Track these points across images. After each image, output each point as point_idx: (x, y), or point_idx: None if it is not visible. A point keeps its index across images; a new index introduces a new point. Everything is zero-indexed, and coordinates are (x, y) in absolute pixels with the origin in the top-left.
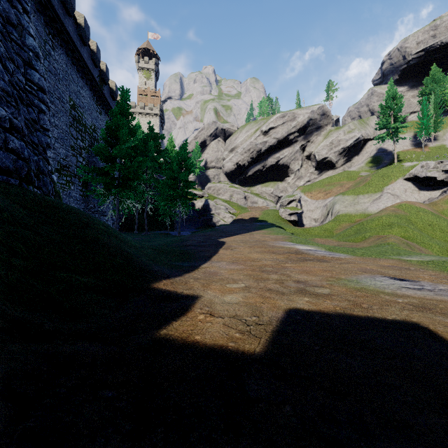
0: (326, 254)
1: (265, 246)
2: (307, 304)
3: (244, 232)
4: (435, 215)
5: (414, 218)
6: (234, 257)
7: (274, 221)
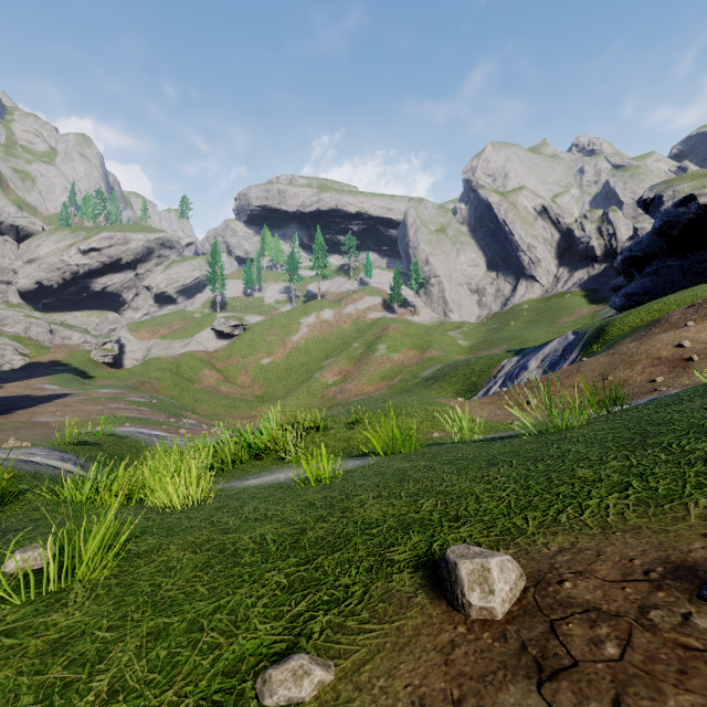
0: (54, 388)
1: (28, 387)
2: (18, 395)
3: (25, 379)
4: (202, 361)
5: (185, 364)
6: (6, 391)
7: (79, 365)
